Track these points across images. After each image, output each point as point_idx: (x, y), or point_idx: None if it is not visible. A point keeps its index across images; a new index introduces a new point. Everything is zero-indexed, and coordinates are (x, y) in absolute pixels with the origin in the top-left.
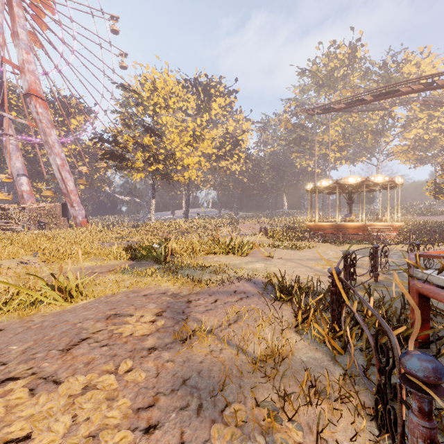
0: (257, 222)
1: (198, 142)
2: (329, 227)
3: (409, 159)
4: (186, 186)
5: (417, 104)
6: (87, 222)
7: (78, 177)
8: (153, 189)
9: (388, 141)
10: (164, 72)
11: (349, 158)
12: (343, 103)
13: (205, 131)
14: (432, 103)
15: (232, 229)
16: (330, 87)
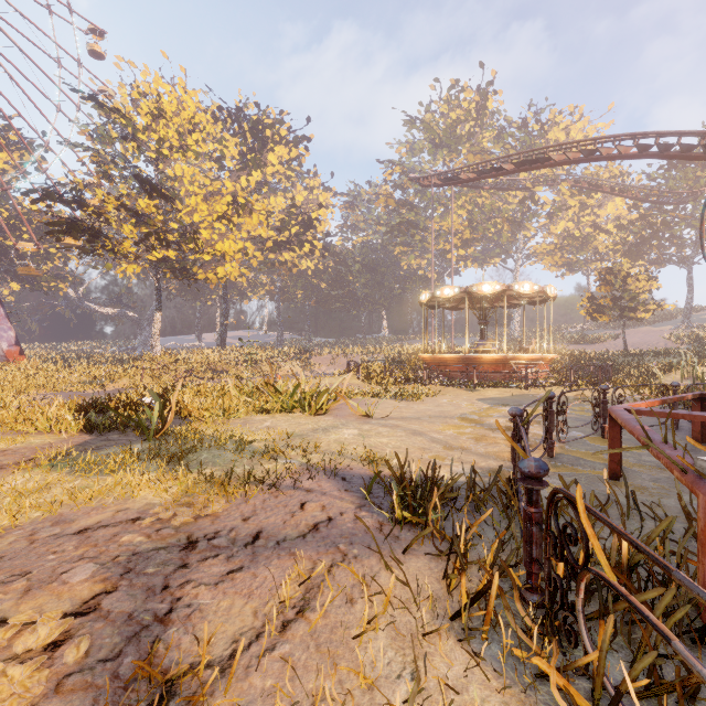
0: (341, 353)
1: (241, 215)
2: (454, 362)
3: (556, 263)
4: (223, 292)
5: (568, 185)
6: (21, 353)
7: (7, 269)
8: (158, 294)
9: (528, 237)
10: (178, 84)
11: (477, 258)
12: (473, 172)
13: (253, 197)
14: (586, 186)
15: (301, 366)
16: (451, 149)
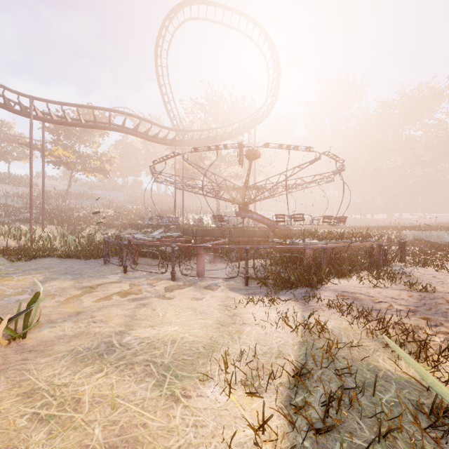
0: None
1: None
2: None
3: None
4: None
5: None
6: None
7: None
8: None
9: None
10: None
11: None
12: None
13: None
14: None
15: None
16: None
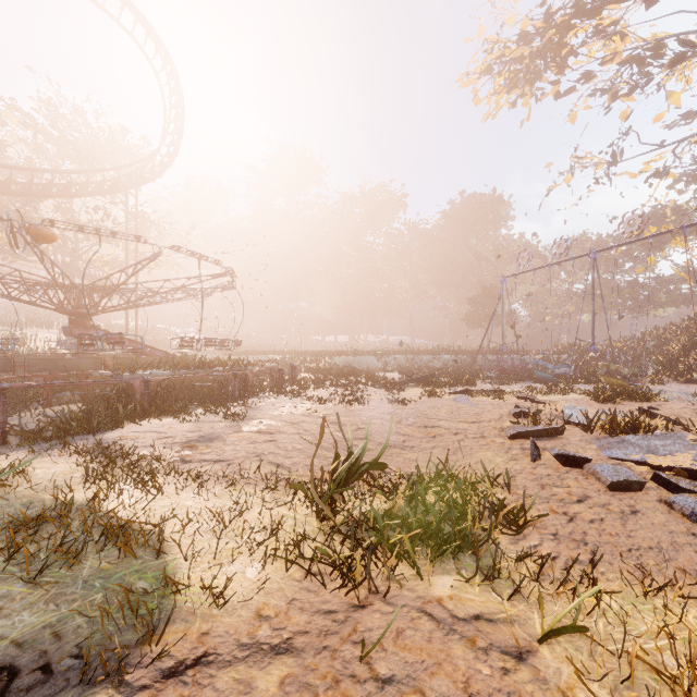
0: None
1: None
2: None
3: None
4: None
5: None
6: None
7: None
8: None
9: None
10: None
11: None
12: None
13: None
14: None
15: None
16: None
